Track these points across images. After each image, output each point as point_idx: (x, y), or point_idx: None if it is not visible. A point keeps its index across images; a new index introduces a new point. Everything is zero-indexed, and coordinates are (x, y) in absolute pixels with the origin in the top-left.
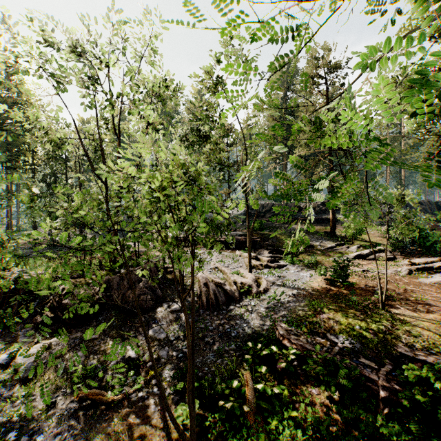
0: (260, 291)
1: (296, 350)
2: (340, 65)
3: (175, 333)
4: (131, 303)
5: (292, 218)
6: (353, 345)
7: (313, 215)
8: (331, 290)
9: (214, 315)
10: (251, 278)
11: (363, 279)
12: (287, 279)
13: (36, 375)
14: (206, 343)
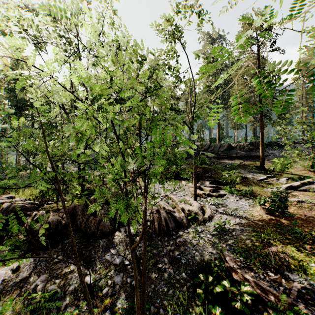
0: (205, 218)
1: (249, 287)
2: (269, 27)
3: (130, 257)
4: (92, 228)
5: (226, 155)
6: (312, 286)
7: (242, 152)
8: (272, 219)
9: (165, 241)
10: (197, 206)
11: (300, 209)
12: (229, 207)
13: (2, 298)
14: (158, 270)
